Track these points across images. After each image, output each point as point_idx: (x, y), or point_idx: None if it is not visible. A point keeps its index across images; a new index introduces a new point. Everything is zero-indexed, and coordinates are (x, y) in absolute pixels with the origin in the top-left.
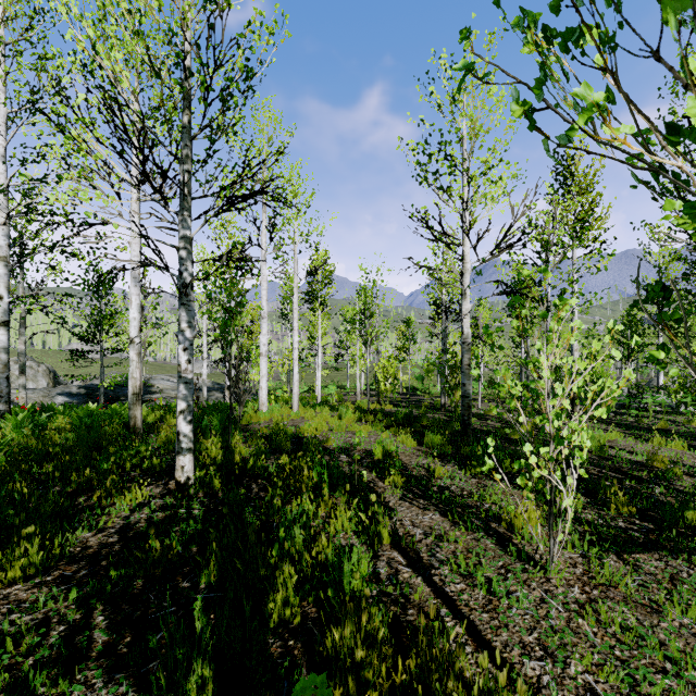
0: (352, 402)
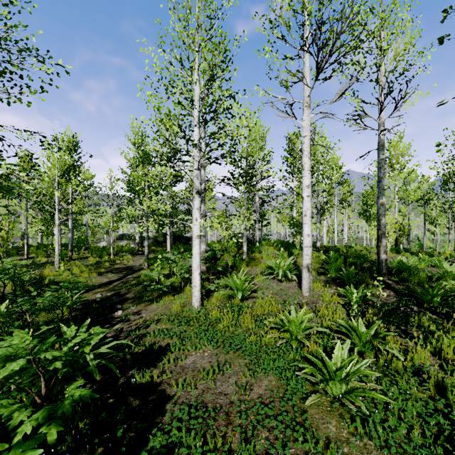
0: None
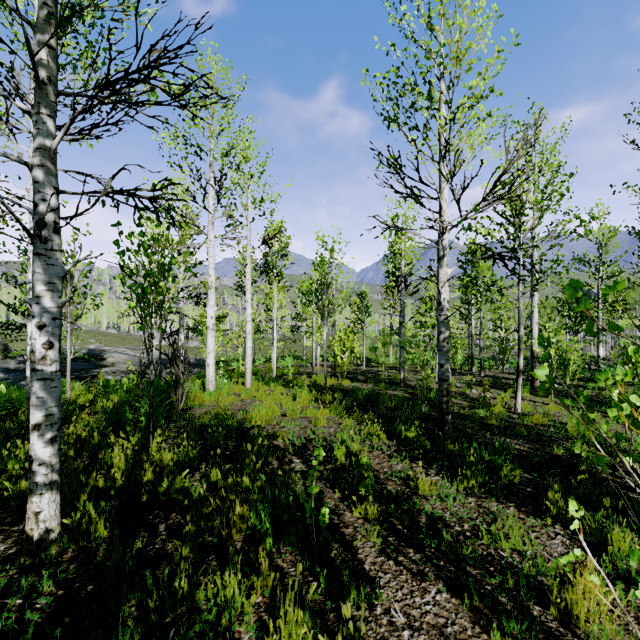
0: (308, 375)
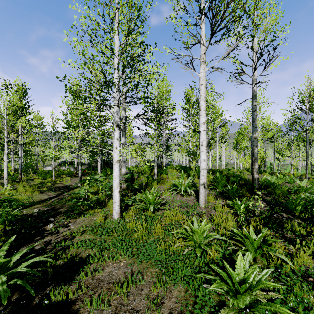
0: None
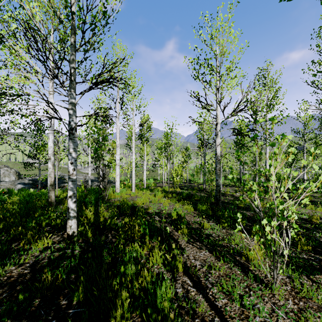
0: (161, 187)
